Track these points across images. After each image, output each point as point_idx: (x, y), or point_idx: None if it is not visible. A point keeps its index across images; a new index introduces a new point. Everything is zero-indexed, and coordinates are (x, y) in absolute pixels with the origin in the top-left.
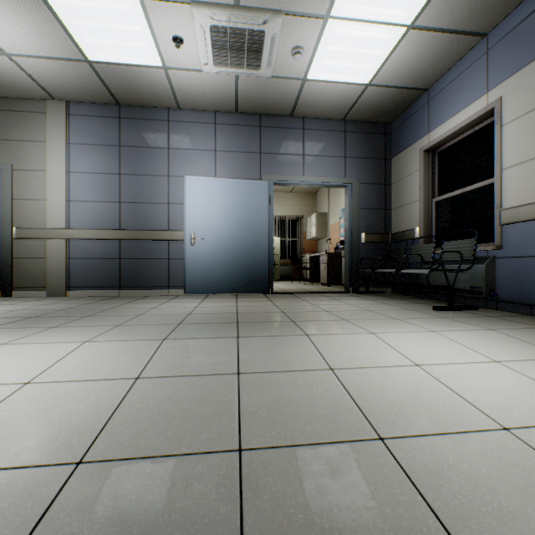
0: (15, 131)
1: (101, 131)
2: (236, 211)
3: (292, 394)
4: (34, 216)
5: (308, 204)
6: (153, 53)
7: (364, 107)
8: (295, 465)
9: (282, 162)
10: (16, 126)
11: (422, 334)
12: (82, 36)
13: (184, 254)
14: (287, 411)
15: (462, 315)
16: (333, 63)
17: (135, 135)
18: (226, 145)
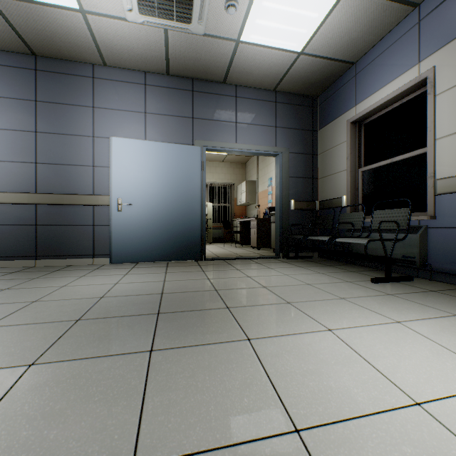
0: None
1: (13, 83)
2: (168, 176)
3: None
4: None
5: (238, 173)
6: None
7: (294, 78)
8: None
9: (215, 128)
10: None
11: (389, 329)
12: None
13: (110, 220)
14: None
15: (406, 290)
16: (268, 23)
17: (54, 90)
18: (156, 107)
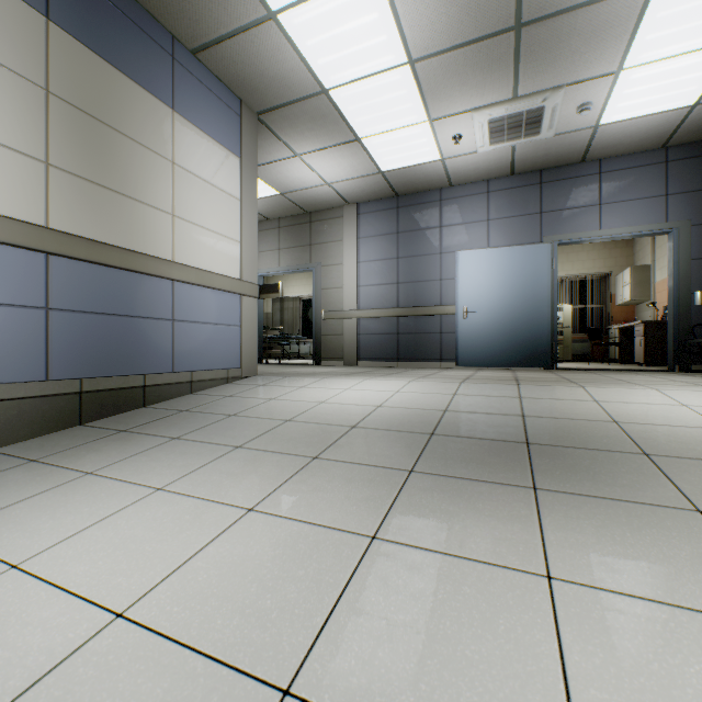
0: (322, 236)
1: (383, 223)
2: (512, 281)
3: (558, 406)
4: (335, 301)
5: (618, 255)
6: (433, 153)
7: (694, 127)
8: (554, 421)
9: (570, 218)
10: (323, 232)
11: None
12: (381, 158)
13: (456, 328)
14: (553, 410)
15: None
16: (635, 101)
17: (410, 221)
18: (499, 212)
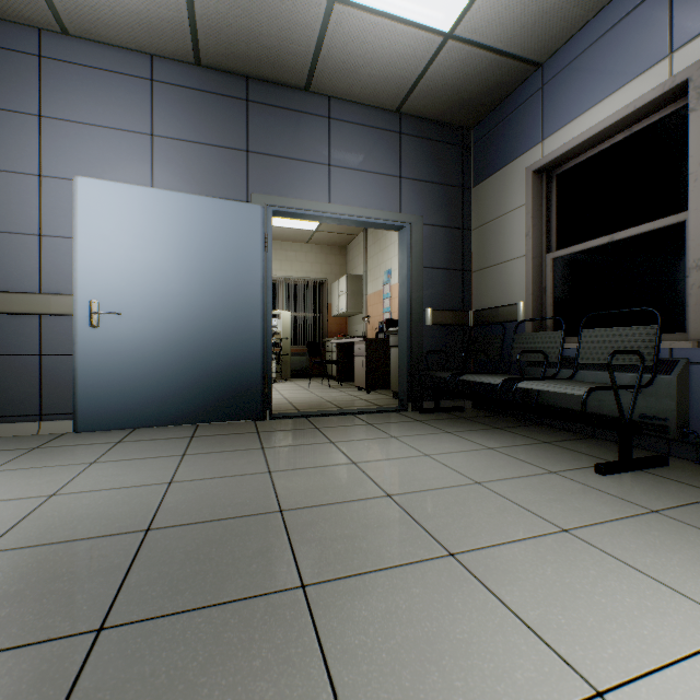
0: None
1: None
2: (197, 260)
3: None
4: None
5: (334, 262)
6: None
7: (434, 88)
8: None
9: (291, 174)
10: None
11: None
12: None
13: (74, 345)
14: None
15: (675, 494)
16: None
17: None
18: (175, 126)
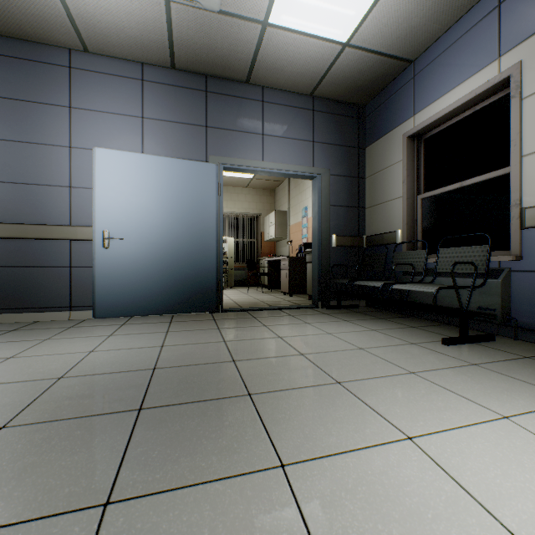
0: None
1: None
2: (173, 202)
3: None
4: None
5: (266, 201)
6: None
7: (337, 79)
8: None
9: (236, 141)
10: None
11: (498, 433)
12: None
13: (93, 260)
14: None
15: (492, 356)
16: None
17: (13, 82)
18: (158, 110)
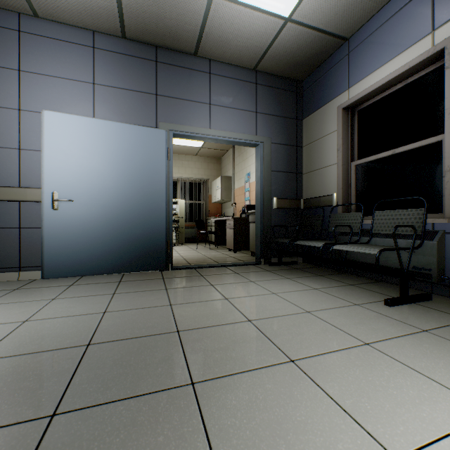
0: None
1: None
2: (123, 165)
3: None
4: None
5: (213, 168)
6: None
7: (278, 54)
8: None
9: (185, 109)
10: None
11: None
12: None
13: (42, 221)
14: None
15: (437, 319)
16: None
17: None
18: (109, 77)
